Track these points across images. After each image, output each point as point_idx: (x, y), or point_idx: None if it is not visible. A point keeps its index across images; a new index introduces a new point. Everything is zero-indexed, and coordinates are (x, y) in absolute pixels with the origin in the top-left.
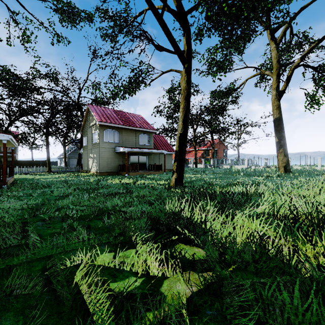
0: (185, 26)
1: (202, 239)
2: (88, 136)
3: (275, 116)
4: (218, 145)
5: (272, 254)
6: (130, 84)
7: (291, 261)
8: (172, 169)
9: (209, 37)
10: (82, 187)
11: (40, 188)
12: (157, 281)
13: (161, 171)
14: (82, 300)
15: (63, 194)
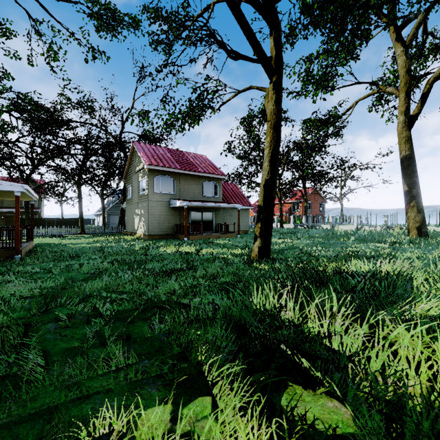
0: (272, 20)
1: (337, 380)
2: (133, 186)
3: (403, 152)
4: (312, 196)
5: None
6: (192, 110)
7: None
8: (248, 231)
9: (306, 38)
10: (123, 258)
11: (65, 260)
12: None
13: (233, 234)
14: None
15: (96, 271)
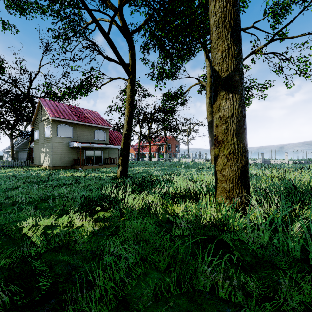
0: (130, 44)
1: (115, 208)
2: (39, 130)
3: (208, 119)
4: (171, 141)
5: (153, 212)
6: (82, 86)
7: (158, 213)
8: None
9: (155, 51)
10: (31, 180)
11: None
12: (77, 227)
13: (115, 165)
14: (28, 238)
15: (12, 187)
